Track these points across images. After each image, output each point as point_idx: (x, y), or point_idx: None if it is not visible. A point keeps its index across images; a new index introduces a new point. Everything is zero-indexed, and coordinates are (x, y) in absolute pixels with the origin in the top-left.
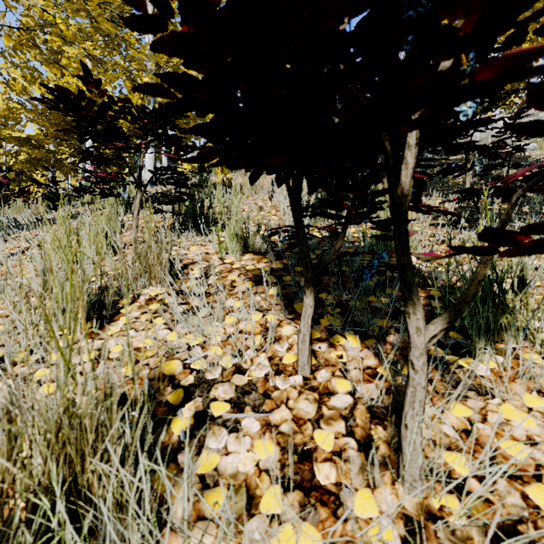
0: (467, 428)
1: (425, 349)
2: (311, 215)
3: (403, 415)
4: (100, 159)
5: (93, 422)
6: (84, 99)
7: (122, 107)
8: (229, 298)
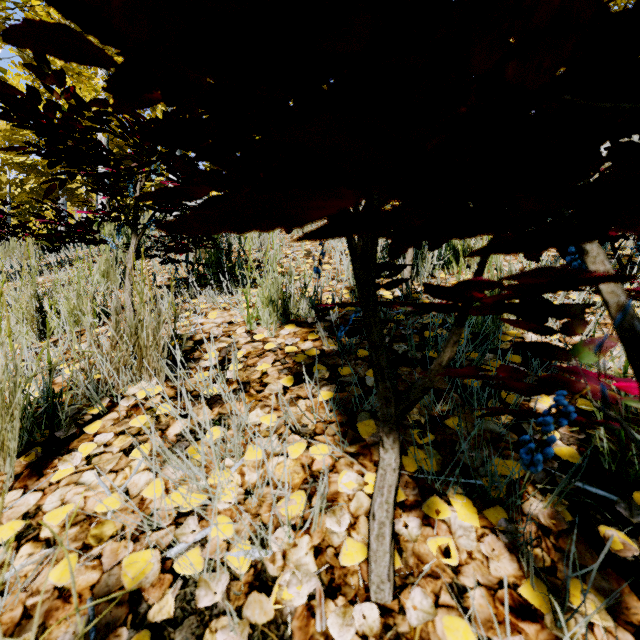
0: None
1: None
2: (388, 285)
3: None
4: (114, 188)
5: None
6: (39, 101)
7: (99, 113)
8: (256, 408)
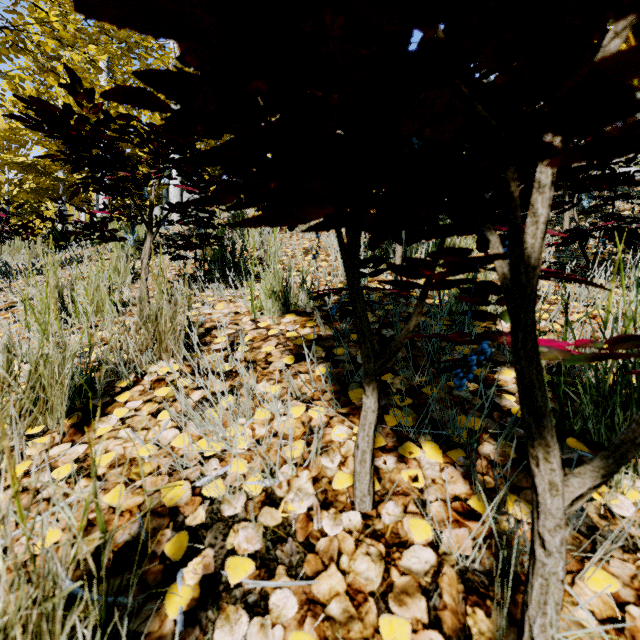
0: (616, 616)
1: (564, 518)
2: (372, 273)
3: (526, 620)
4: (116, 189)
5: (26, 628)
6: (72, 116)
7: (123, 126)
8: (262, 381)
